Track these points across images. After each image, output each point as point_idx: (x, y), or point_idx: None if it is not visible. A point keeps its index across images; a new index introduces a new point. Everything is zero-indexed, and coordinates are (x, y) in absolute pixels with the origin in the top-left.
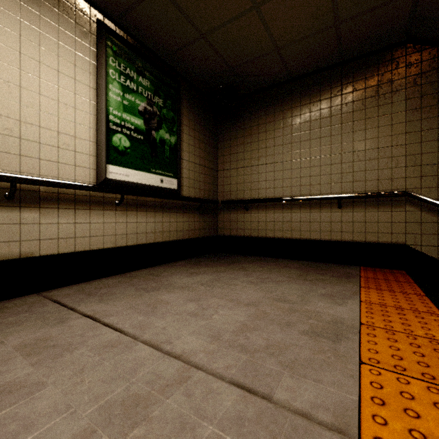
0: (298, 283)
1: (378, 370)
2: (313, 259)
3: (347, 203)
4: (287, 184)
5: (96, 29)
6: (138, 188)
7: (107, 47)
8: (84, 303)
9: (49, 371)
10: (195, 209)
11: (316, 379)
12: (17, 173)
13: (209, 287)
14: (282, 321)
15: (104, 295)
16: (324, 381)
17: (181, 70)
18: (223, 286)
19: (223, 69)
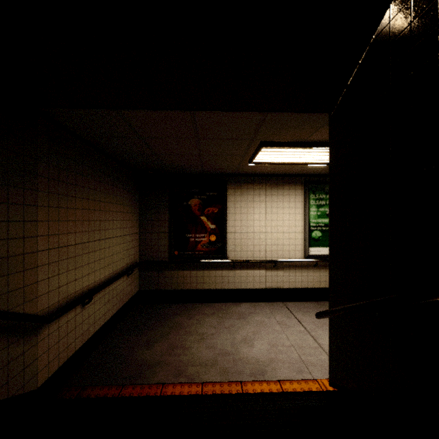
0: None
1: None
2: None
3: None
4: None
5: (304, 185)
6: (326, 257)
7: (309, 191)
8: (297, 313)
9: (285, 331)
10: None
11: None
12: (276, 257)
13: None
14: None
15: (305, 312)
16: None
17: None
18: None
19: None
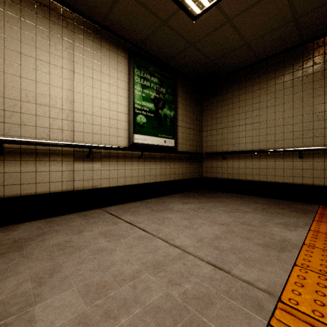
0: (261, 214)
1: (306, 270)
2: (278, 197)
3: (307, 154)
4: (255, 140)
5: (128, 54)
6: (150, 147)
7: (133, 64)
8: (124, 215)
9: (116, 245)
10: (186, 159)
11: (260, 269)
12: (91, 143)
13: (196, 212)
14: (244, 236)
15: (134, 212)
16: (265, 270)
17: (177, 67)
18: (206, 212)
19: (206, 62)
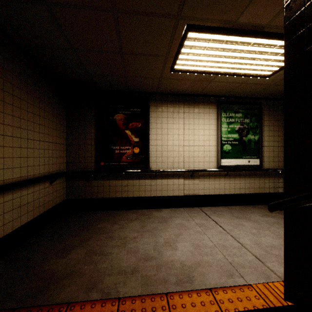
0: None
1: None
2: None
3: None
4: None
5: (216, 105)
6: (235, 167)
7: (221, 110)
8: (212, 216)
9: (205, 232)
10: (274, 175)
11: None
12: (193, 168)
13: (270, 225)
14: None
15: (219, 214)
16: None
17: (262, 96)
18: (279, 227)
19: None
